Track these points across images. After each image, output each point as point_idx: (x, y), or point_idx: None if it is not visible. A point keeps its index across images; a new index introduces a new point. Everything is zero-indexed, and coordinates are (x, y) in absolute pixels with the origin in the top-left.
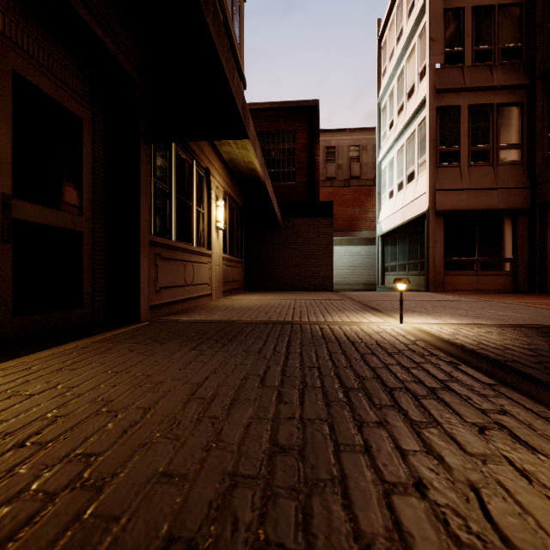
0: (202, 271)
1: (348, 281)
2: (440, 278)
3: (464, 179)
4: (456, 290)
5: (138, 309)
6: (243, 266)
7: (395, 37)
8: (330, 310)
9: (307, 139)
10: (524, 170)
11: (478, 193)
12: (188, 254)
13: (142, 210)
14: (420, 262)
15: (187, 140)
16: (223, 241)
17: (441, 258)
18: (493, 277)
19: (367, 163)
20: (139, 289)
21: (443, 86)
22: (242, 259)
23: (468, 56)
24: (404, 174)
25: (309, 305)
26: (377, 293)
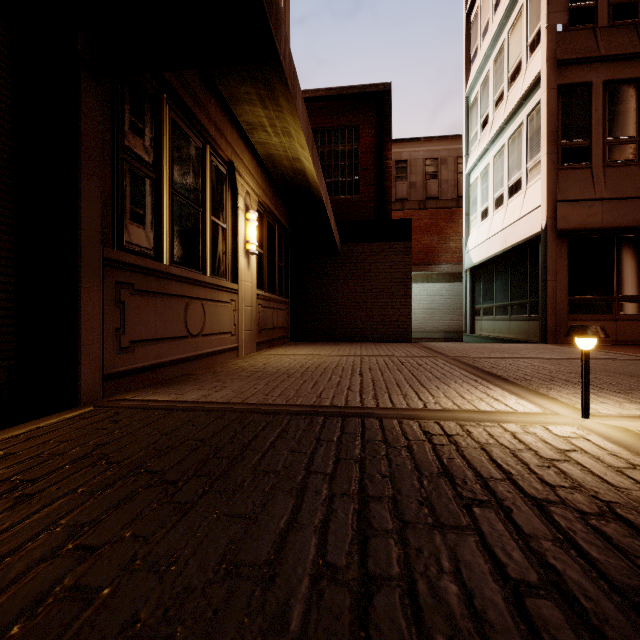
0: (220, 313)
1: (425, 328)
2: (562, 325)
3: (597, 185)
4: None
5: (75, 383)
6: (289, 308)
7: (491, 5)
8: (422, 379)
9: (374, 137)
10: None
11: (618, 205)
12: (194, 287)
13: (83, 199)
14: (530, 302)
15: (166, 69)
16: (257, 271)
17: (563, 296)
18: (639, 322)
19: (447, 180)
20: (76, 345)
21: (566, 55)
22: (288, 299)
23: (603, 12)
24: (504, 184)
25: (385, 367)
26: (475, 345)
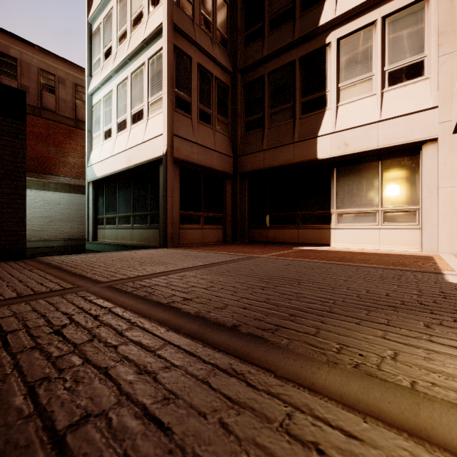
0: None
1: (41, 236)
2: (176, 232)
3: (195, 132)
4: (188, 243)
5: None
6: None
7: None
8: None
9: None
10: (230, 142)
11: (205, 151)
12: None
13: None
14: (151, 214)
15: None
16: None
17: (177, 210)
18: (212, 230)
19: (65, 100)
20: None
21: (179, 24)
22: None
23: (197, 14)
24: (128, 111)
25: None
26: (114, 256)
